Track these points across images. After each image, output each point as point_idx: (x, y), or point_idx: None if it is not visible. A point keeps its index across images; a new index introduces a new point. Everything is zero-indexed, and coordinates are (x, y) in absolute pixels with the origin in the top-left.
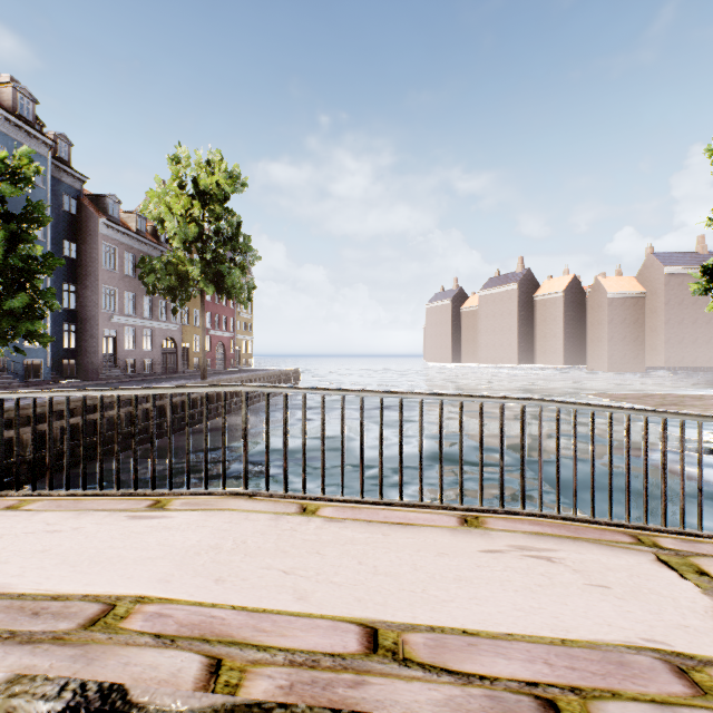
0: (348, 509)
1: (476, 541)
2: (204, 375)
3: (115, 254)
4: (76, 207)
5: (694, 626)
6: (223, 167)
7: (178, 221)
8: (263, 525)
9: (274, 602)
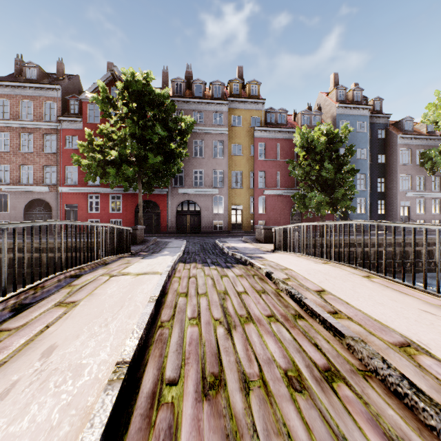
0: (387, 282)
1: (428, 308)
2: None
3: (408, 154)
4: (384, 134)
5: None
6: None
7: None
8: (342, 273)
9: (312, 280)
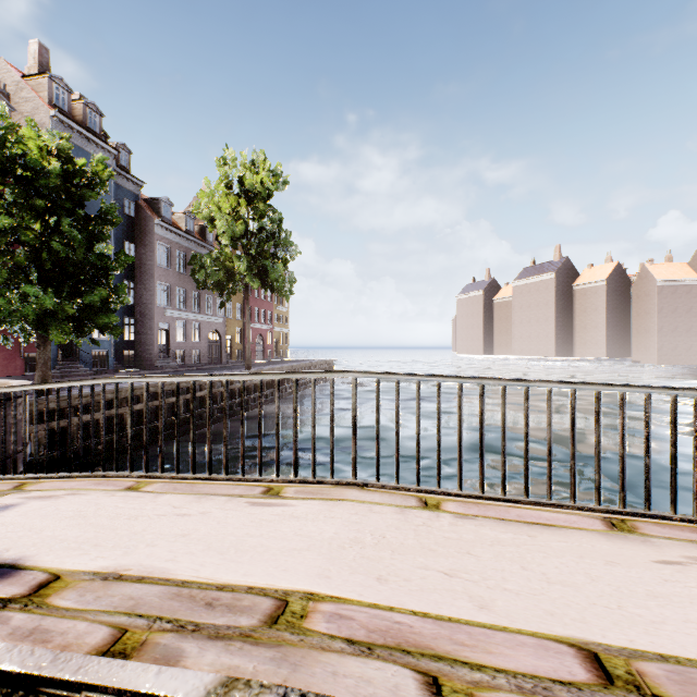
0: (471, 505)
1: (641, 550)
2: (248, 366)
3: (168, 253)
4: (134, 210)
5: None
6: (267, 166)
7: (226, 219)
8: (392, 518)
9: (455, 609)
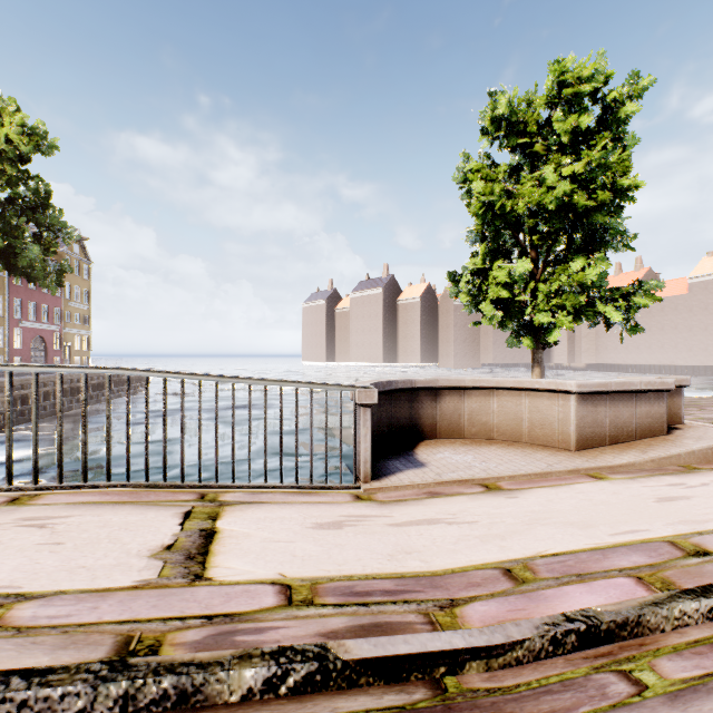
0: None
1: None
2: None
3: None
4: None
5: (95, 565)
6: (17, 120)
7: None
8: None
9: None
